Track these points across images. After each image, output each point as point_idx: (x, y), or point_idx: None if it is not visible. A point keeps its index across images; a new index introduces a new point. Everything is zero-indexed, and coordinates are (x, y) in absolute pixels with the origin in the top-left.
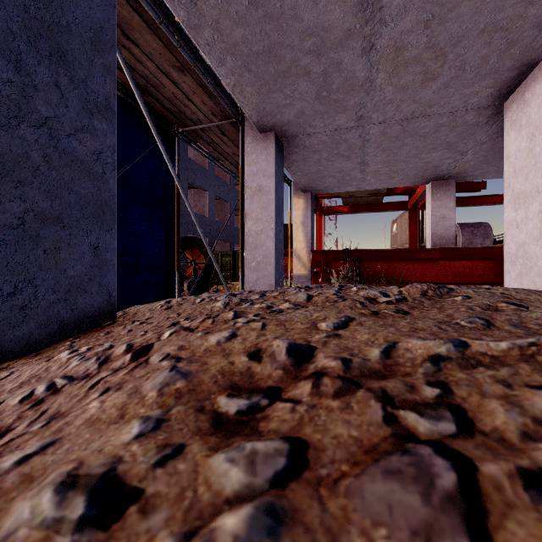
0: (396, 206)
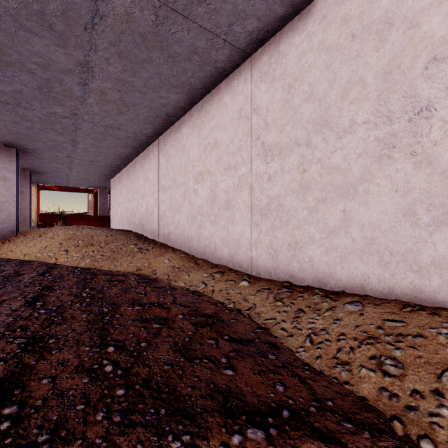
0: (87, 191)
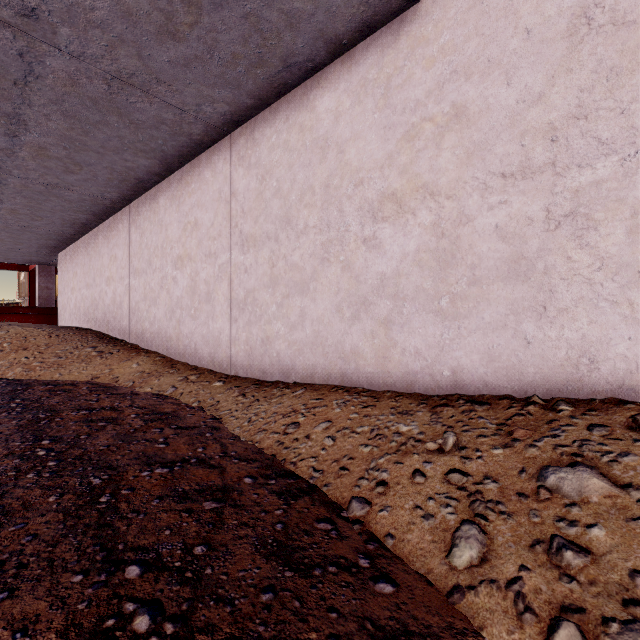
0: (17, 267)
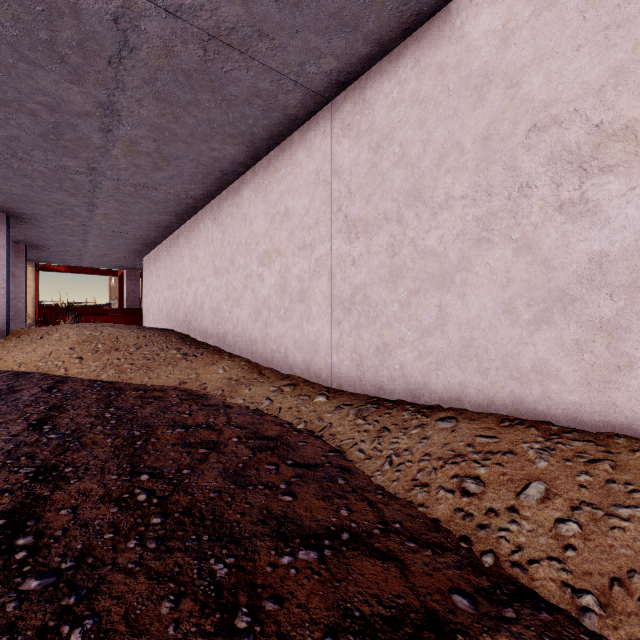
0: (109, 272)
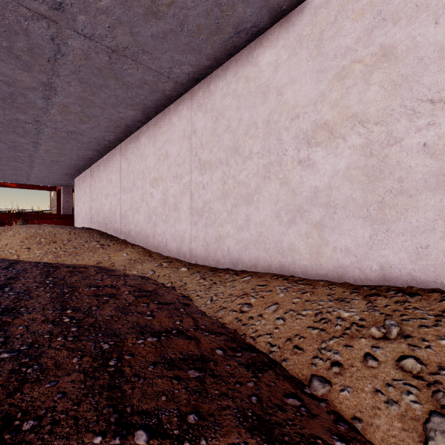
0: (50, 188)
